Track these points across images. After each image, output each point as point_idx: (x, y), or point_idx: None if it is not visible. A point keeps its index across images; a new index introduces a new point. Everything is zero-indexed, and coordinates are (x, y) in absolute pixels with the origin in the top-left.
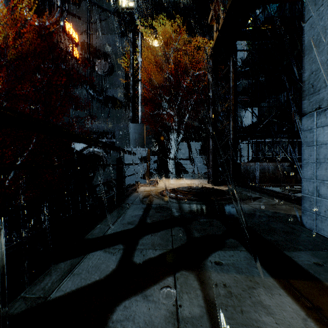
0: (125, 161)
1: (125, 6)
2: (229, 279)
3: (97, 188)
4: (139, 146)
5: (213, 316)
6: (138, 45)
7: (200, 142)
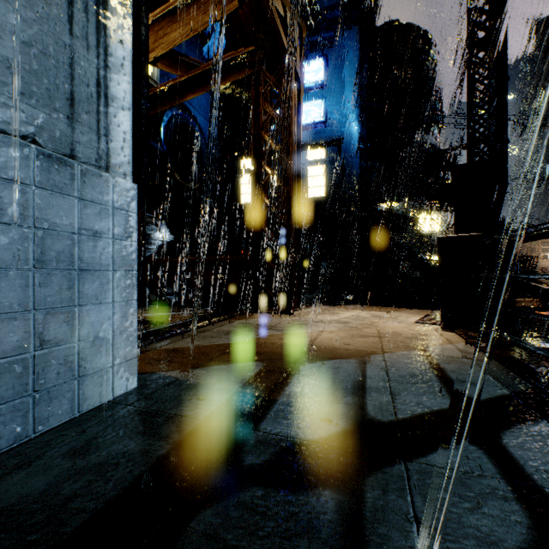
0: None
1: None
2: (328, 405)
3: None
4: None
5: (361, 390)
6: None
7: None
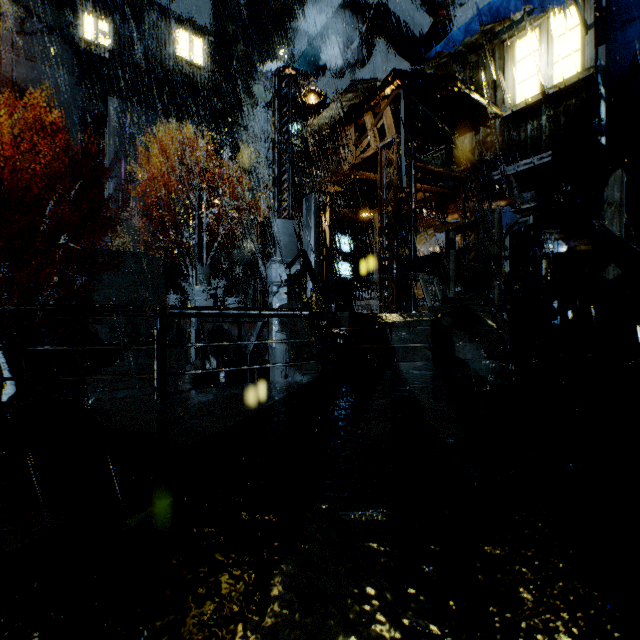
0: (196, 297)
1: (90, 38)
2: None
3: (101, 336)
4: (206, 286)
5: None
6: (204, 202)
7: (224, 281)
